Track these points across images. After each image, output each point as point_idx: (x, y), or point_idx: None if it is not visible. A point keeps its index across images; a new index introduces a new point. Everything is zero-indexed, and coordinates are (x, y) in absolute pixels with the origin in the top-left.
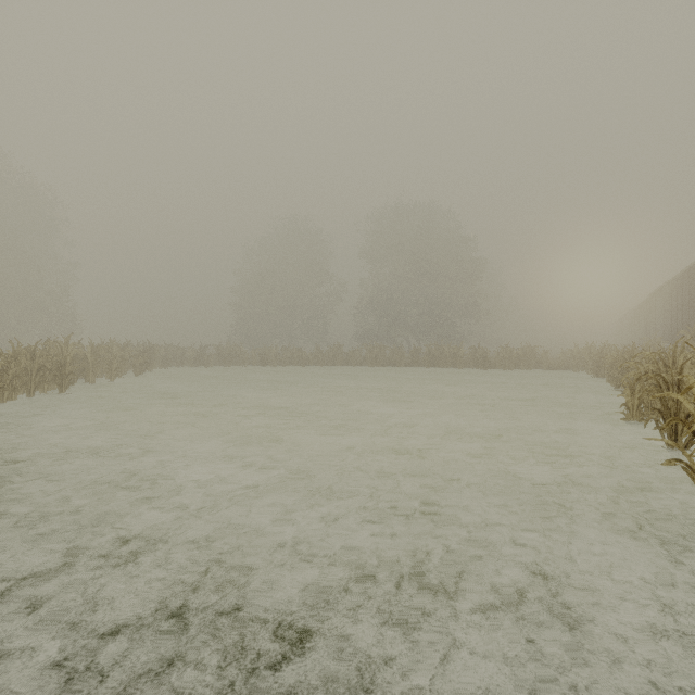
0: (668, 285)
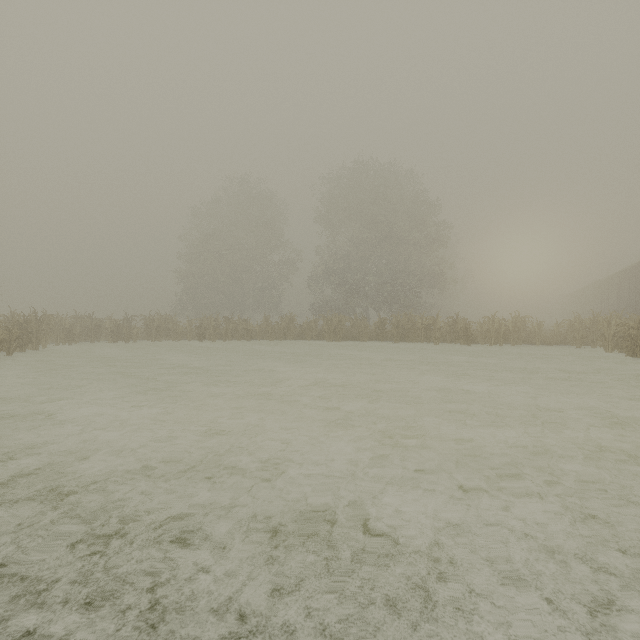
0: None
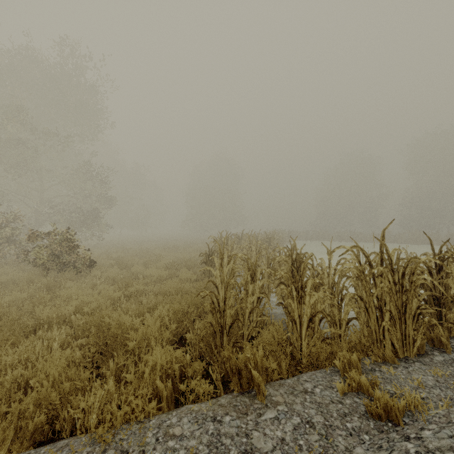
0: None
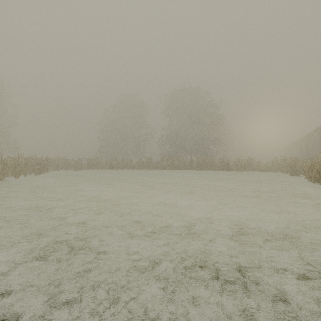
0: None
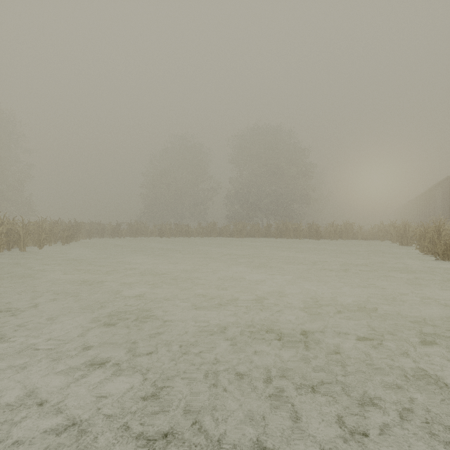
0: (447, 179)
